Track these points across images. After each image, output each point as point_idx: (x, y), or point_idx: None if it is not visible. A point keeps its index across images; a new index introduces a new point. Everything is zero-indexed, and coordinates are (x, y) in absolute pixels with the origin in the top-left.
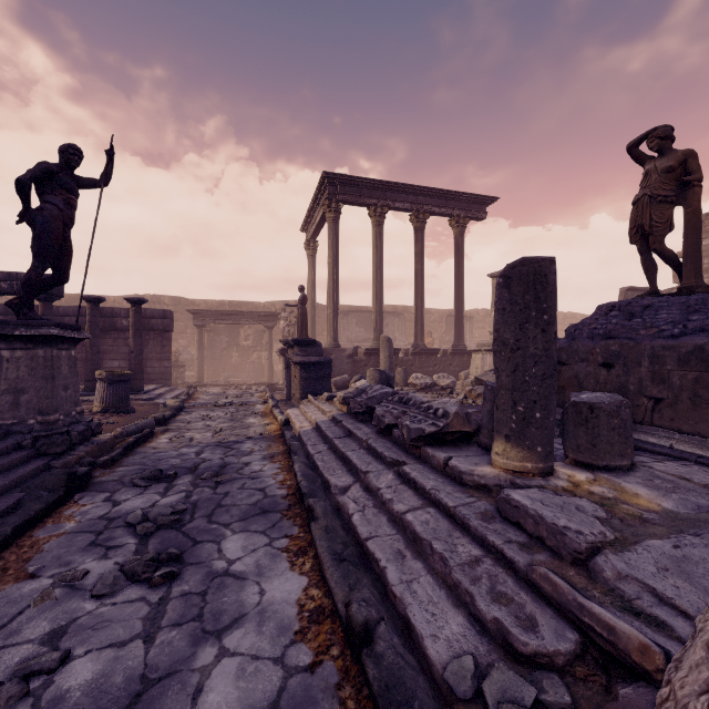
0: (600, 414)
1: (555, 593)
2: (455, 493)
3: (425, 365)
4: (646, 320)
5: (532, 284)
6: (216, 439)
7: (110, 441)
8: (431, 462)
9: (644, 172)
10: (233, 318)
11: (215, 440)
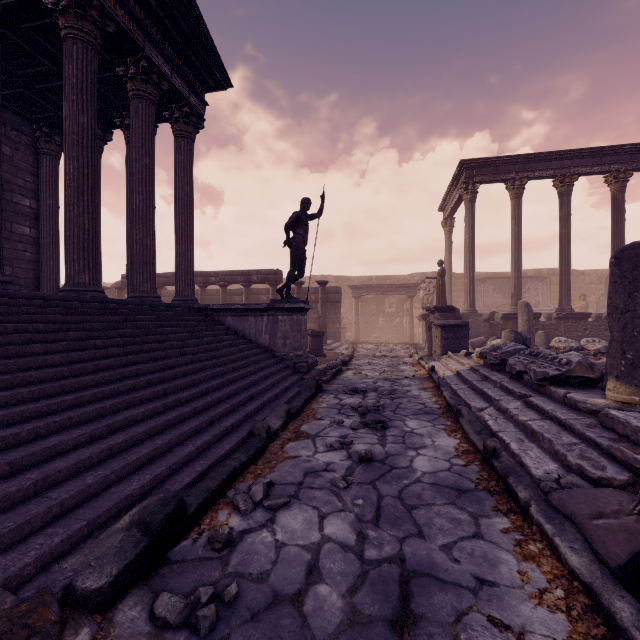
0: None
1: (622, 456)
2: (569, 413)
3: (572, 329)
4: None
5: (639, 262)
6: (382, 376)
7: (323, 370)
8: (553, 396)
9: None
10: (381, 290)
11: (382, 377)
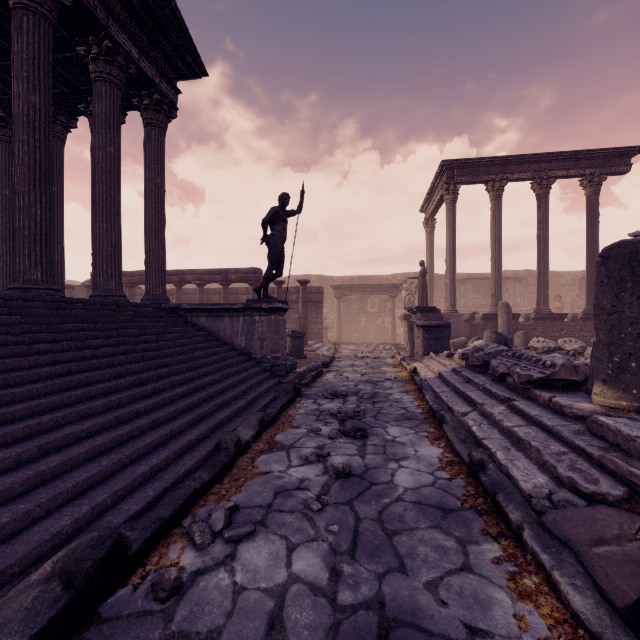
0: None
1: (616, 468)
2: (555, 419)
3: (550, 329)
4: None
5: (627, 261)
6: (364, 378)
7: (303, 373)
8: (538, 400)
9: None
10: (363, 290)
11: (363, 379)
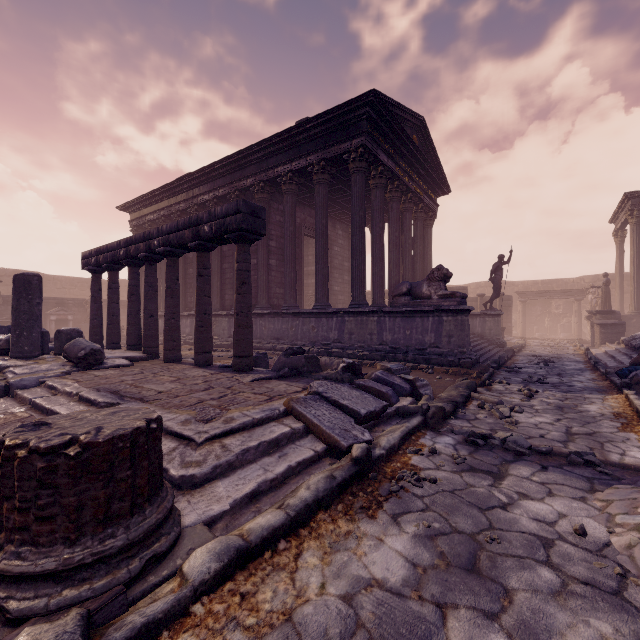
0: None
1: None
2: None
3: None
4: None
5: None
6: (551, 353)
7: (512, 348)
8: None
9: None
10: (547, 295)
11: (550, 353)
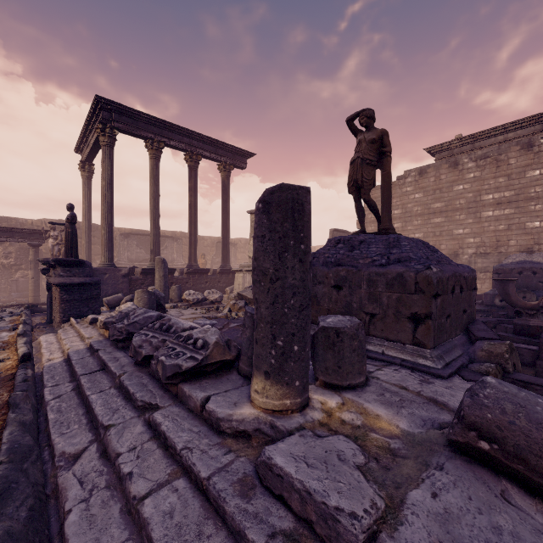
0: (345, 338)
1: None
2: (211, 450)
3: (198, 282)
4: (363, 252)
5: (290, 211)
6: None
7: None
8: (188, 403)
9: (357, 140)
10: None
11: None
